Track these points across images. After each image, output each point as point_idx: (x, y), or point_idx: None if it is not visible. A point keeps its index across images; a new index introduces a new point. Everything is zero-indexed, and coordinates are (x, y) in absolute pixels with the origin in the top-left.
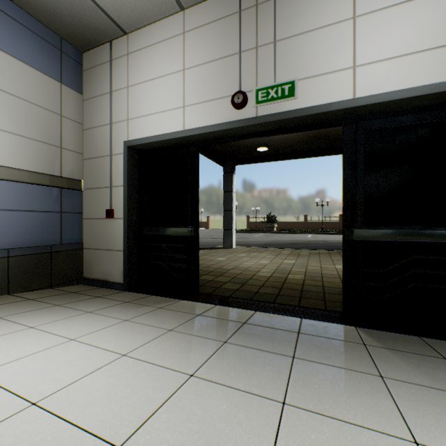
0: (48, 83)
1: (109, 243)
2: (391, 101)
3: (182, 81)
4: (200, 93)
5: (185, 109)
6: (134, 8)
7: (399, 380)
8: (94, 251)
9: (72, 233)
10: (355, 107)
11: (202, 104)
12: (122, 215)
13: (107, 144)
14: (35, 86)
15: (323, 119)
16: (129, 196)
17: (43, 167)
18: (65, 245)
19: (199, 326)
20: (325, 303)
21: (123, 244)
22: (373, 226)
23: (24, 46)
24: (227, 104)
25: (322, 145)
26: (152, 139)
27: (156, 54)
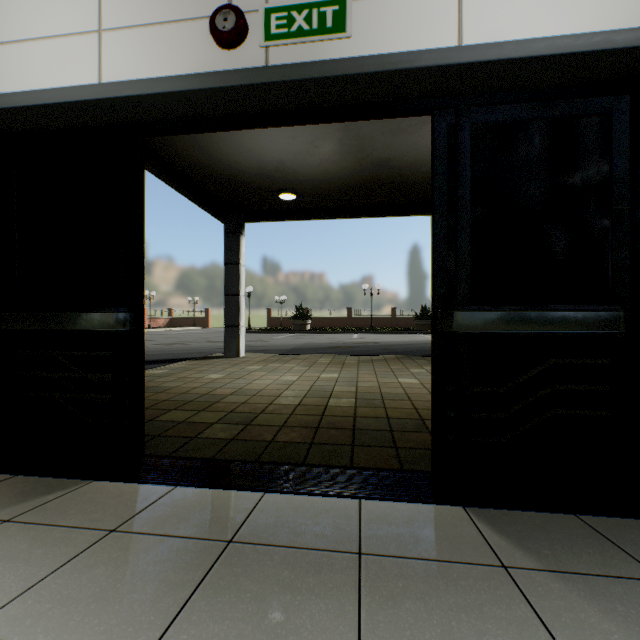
0: None
1: None
2: (525, 60)
3: None
4: (139, 2)
5: (102, 37)
6: None
7: None
8: None
9: None
10: (461, 66)
11: (144, 28)
12: None
13: None
14: None
15: (400, 93)
16: None
17: None
18: None
19: (87, 587)
20: (397, 454)
21: None
22: (490, 306)
23: None
24: (202, 34)
25: (376, 199)
26: (19, 98)
27: None
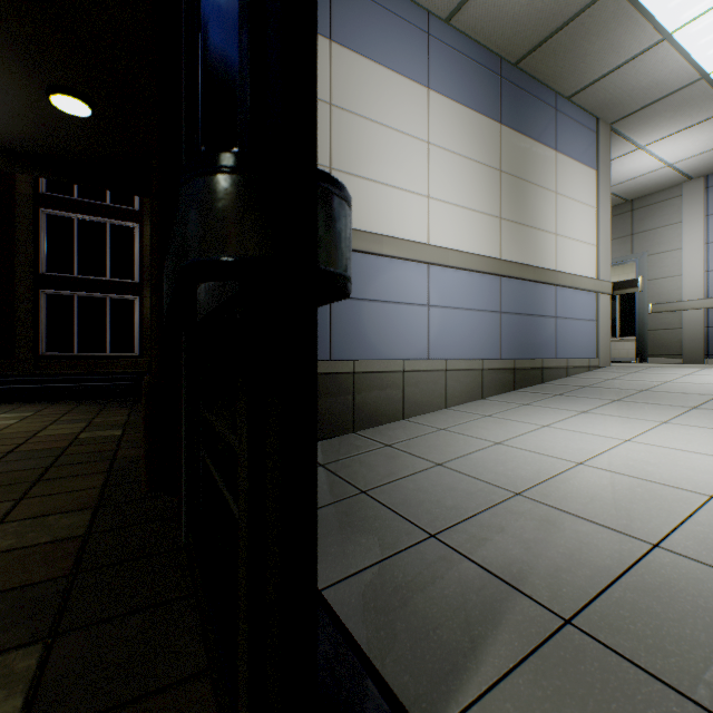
0: None
1: None
2: None
3: None
4: None
5: None
6: None
7: (625, 533)
8: None
9: None
10: None
11: None
12: None
13: None
14: None
15: None
16: None
17: None
18: None
19: None
20: None
21: None
22: None
23: None
24: None
25: None
26: None
27: None
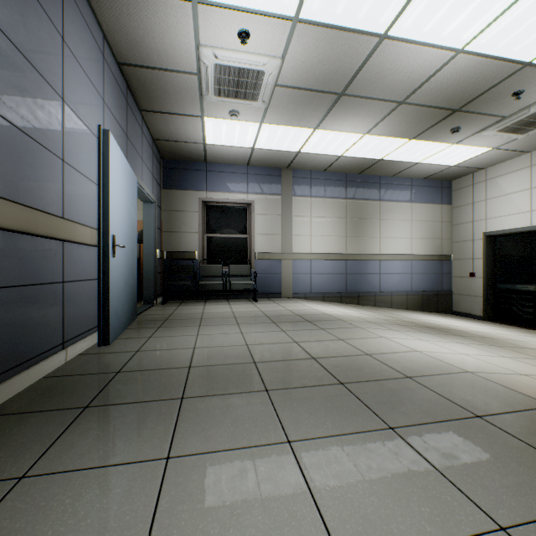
0: (435, 208)
1: (470, 292)
2: None
3: (528, 195)
4: None
5: (531, 213)
6: (492, 162)
7: None
8: (459, 296)
9: (446, 285)
10: None
11: None
12: (481, 276)
13: (469, 234)
14: (431, 212)
15: None
16: (486, 264)
17: (434, 251)
18: (443, 291)
19: None
20: None
21: (482, 293)
22: None
23: (427, 196)
24: None
25: None
26: (505, 231)
27: (507, 179)
